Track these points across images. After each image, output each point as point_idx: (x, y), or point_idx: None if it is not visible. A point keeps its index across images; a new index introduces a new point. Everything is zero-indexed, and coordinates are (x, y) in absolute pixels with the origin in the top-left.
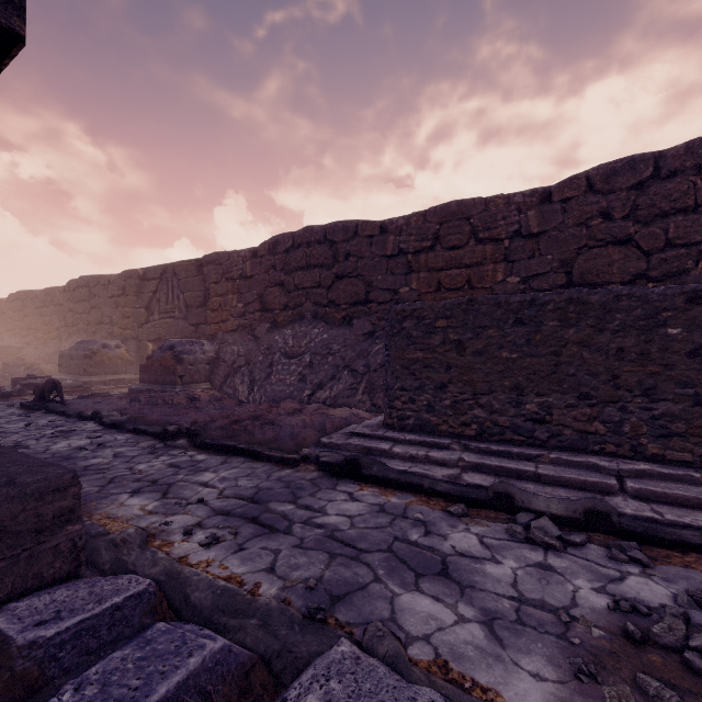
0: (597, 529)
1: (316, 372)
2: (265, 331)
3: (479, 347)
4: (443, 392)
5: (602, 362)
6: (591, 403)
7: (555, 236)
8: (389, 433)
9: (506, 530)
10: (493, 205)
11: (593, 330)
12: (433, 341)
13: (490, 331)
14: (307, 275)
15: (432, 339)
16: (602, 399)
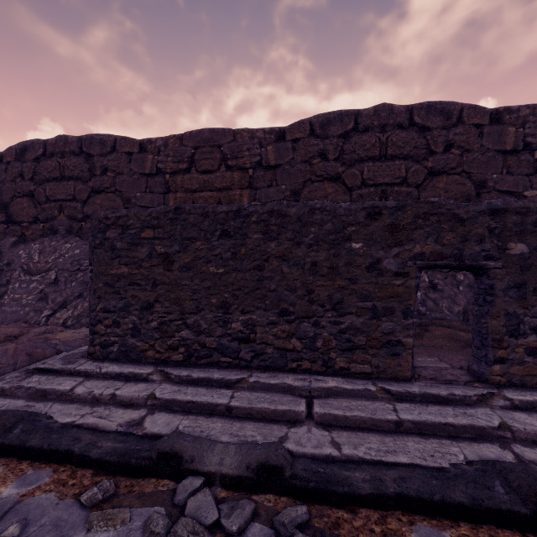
0: (270, 488)
1: (60, 290)
2: (10, 245)
3: (187, 261)
4: (150, 312)
5: (299, 276)
6: (290, 319)
7: (288, 169)
8: (85, 366)
9: (144, 528)
10: (240, 137)
11: (292, 244)
12: (139, 254)
13: (198, 244)
14: (60, 187)
15: (138, 252)
16: (299, 315)
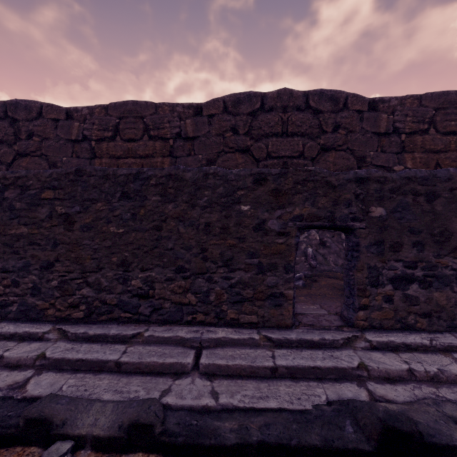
0: (140, 446)
1: None
2: None
3: (88, 221)
4: (50, 271)
5: (194, 236)
6: (186, 275)
7: (204, 141)
8: None
9: None
10: (161, 110)
11: (188, 206)
12: (39, 214)
13: (99, 205)
14: None
15: (38, 212)
16: (194, 271)
